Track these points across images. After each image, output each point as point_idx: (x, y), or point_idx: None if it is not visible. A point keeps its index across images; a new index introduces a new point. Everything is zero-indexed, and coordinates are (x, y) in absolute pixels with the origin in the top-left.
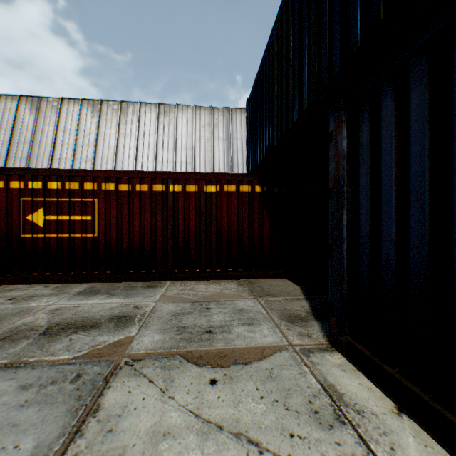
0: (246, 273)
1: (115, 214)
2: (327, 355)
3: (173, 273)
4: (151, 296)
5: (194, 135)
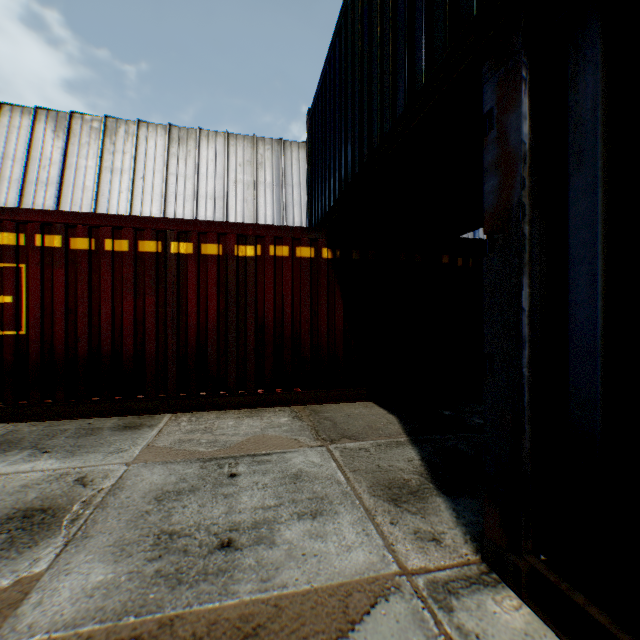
0: (306, 396)
1: (64, 293)
2: (489, 602)
3: (177, 398)
4: (123, 450)
5: (226, 177)
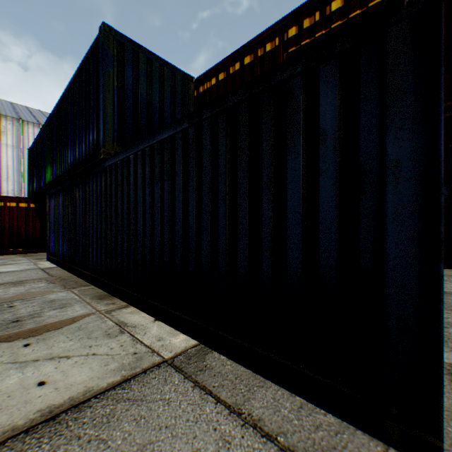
0: (25, 251)
1: None
2: (43, 261)
3: None
4: None
5: None
